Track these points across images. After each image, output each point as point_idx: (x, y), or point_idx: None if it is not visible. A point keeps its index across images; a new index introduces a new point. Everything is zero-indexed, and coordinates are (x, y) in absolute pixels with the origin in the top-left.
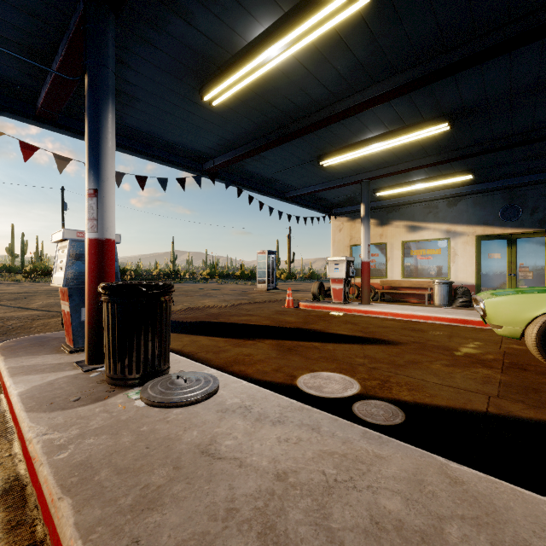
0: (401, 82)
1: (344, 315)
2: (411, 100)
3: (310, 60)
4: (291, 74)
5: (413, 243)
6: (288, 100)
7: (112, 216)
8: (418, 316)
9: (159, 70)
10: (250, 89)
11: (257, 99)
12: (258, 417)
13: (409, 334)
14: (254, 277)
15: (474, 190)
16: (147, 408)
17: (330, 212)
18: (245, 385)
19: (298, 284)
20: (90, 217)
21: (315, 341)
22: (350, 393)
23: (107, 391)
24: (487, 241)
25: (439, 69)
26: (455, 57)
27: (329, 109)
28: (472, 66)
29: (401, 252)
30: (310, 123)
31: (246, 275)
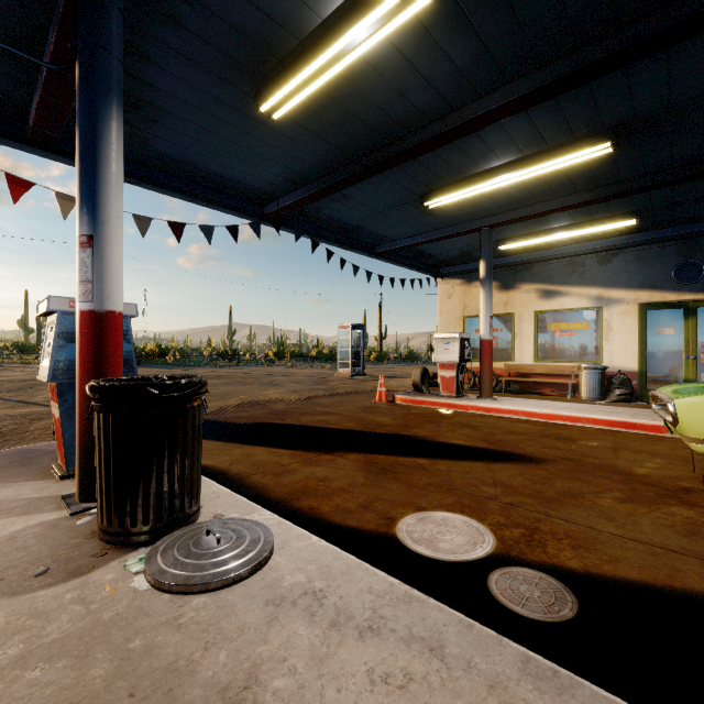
0: (548, 78)
1: (457, 413)
2: (559, 108)
3: (415, 46)
4: (386, 70)
5: (550, 314)
6: (381, 110)
7: (116, 276)
8: (563, 416)
9: (196, 66)
10: (326, 94)
11: (336, 110)
12: (335, 618)
13: (555, 446)
14: (335, 358)
15: (637, 241)
16: (150, 593)
17: (436, 273)
18: (315, 544)
19: (392, 368)
20: (81, 277)
21: (420, 456)
22: (481, 553)
23: (96, 554)
24: (655, 310)
25: (608, 56)
26: (634, 36)
27: (440, 124)
28: (657, 51)
29: (533, 326)
30: (413, 144)
31: (324, 356)
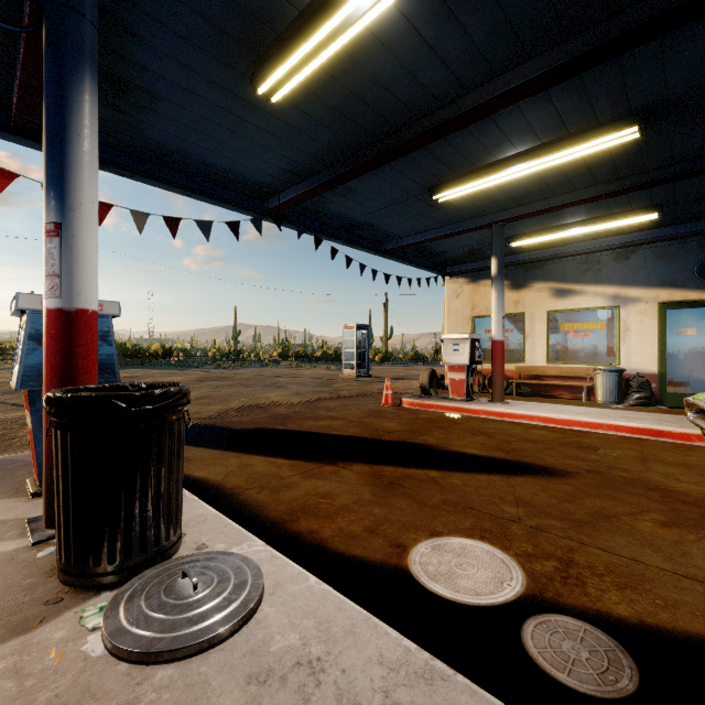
0: (574, 51)
1: (468, 418)
2: (583, 88)
3: (427, 16)
4: (394, 45)
5: (563, 314)
6: (389, 93)
7: (89, 270)
8: (582, 422)
9: (187, 43)
10: (329, 74)
11: (340, 92)
12: None
13: (577, 456)
14: (340, 359)
15: (657, 237)
16: (104, 661)
17: (444, 271)
18: (313, 588)
19: (397, 369)
20: (48, 271)
21: (431, 468)
22: (509, 594)
23: (49, 601)
24: (676, 310)
25: (644, 23)
26: None
27: (453, 107)
28: (701, 16)
29: (546, 326)
30: (423, 130)
31: (328, 357)
